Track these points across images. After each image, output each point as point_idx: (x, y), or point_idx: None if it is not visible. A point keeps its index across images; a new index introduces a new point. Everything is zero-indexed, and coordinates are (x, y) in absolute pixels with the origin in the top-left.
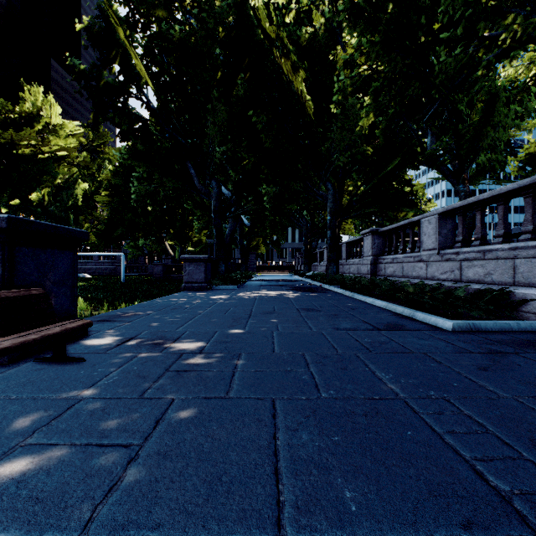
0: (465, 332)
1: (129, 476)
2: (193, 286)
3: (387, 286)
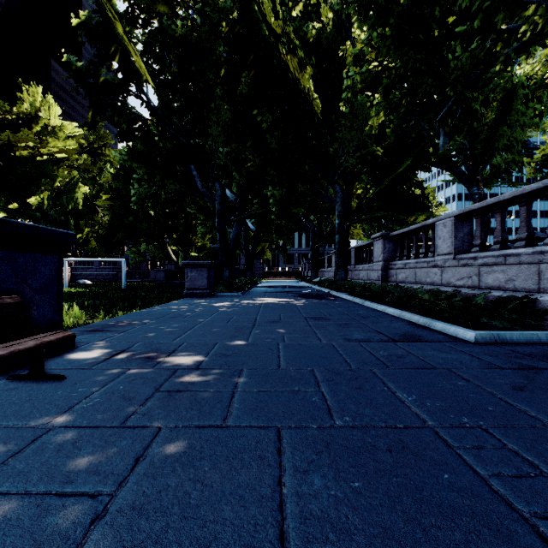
0: (489, 343)
1: (89, 545)
2: (196, 292)
3: (399, 293)
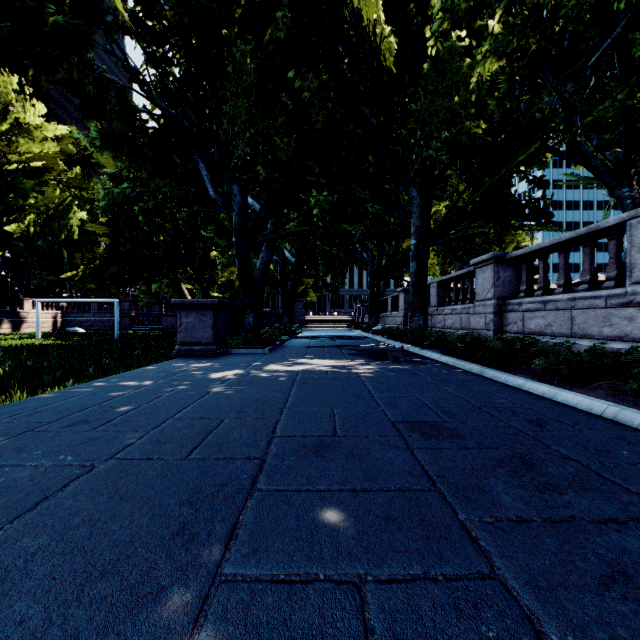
0: None
1: None
2: (194, 349)
3: (570, 358)
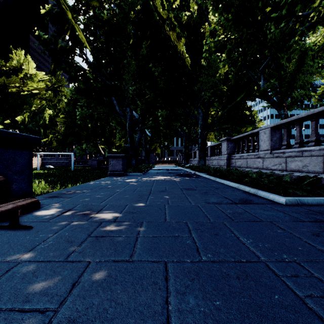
0: (294, 205)
1: None
2: (115, 173)
3: (238, 174)
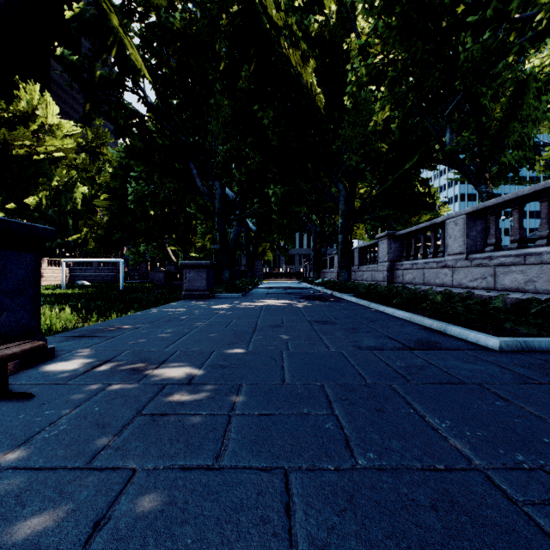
0: (515, 351)
1: None
2: (194, 294)
3: (408, 295)
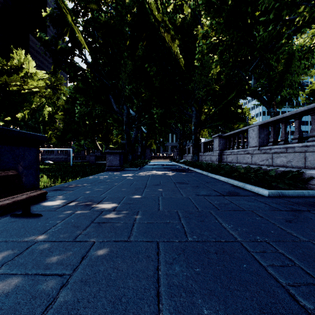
0: (276, 197)
1: (60, 298)
2: (112, 168)
3: (228, 169)
